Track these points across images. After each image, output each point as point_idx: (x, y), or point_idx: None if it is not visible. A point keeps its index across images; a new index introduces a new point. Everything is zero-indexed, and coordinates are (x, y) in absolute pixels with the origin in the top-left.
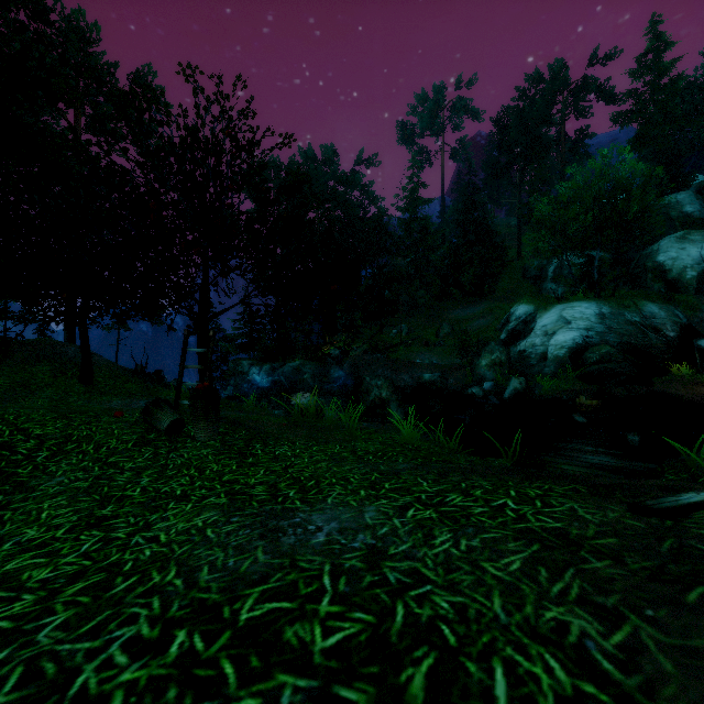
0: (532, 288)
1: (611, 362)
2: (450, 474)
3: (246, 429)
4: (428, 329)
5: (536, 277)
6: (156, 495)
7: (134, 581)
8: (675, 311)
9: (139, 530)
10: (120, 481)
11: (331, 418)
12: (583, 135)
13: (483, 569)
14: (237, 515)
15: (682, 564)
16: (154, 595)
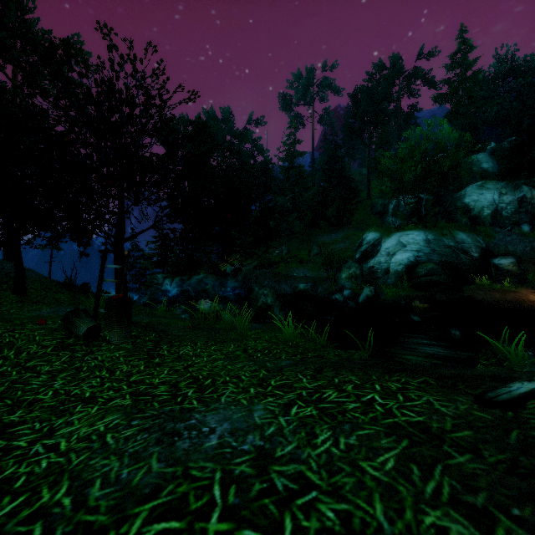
0: (378, 221)
1: (434, 275)
2: (324, 370)
3: (156, 332)
4: (302, 250)
5: (380, 212)
6: (66, 398)
7: (21, 501)
8: (478, 238)
9: (41, 437)
10: (34, 384)
11: (227, 321)
12: (413, 110)
13: (362, 469)
14: (137, 417)
15: (532, 457)
16: (38, 520)
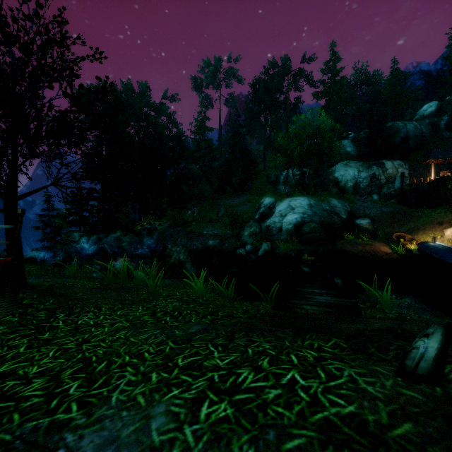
0: (272, 188)
1: (316, 232)
2: (236, 335)
3: (56, 297)
4: (211, 211)
5: (274, 182)
6: None
7: None
8: (345, 204)
9: None
10: None
11: (139, 279)
12: (298, 102)
13: None
14: None
15: None
16: None
